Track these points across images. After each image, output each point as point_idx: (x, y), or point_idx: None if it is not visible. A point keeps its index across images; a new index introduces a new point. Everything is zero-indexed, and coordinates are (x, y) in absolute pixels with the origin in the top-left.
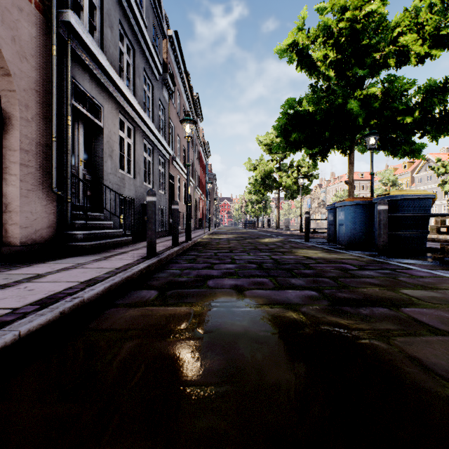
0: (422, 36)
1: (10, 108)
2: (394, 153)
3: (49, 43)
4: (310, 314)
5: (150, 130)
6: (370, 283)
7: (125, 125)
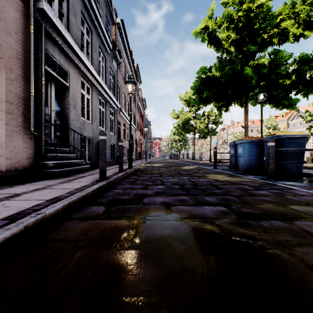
0: (298, 22)
1: None
2: (277, 106)
3: (28, 24)
4: (223, 226)
5: (103, 89)
6: (266, 200)
7: (85, 85)
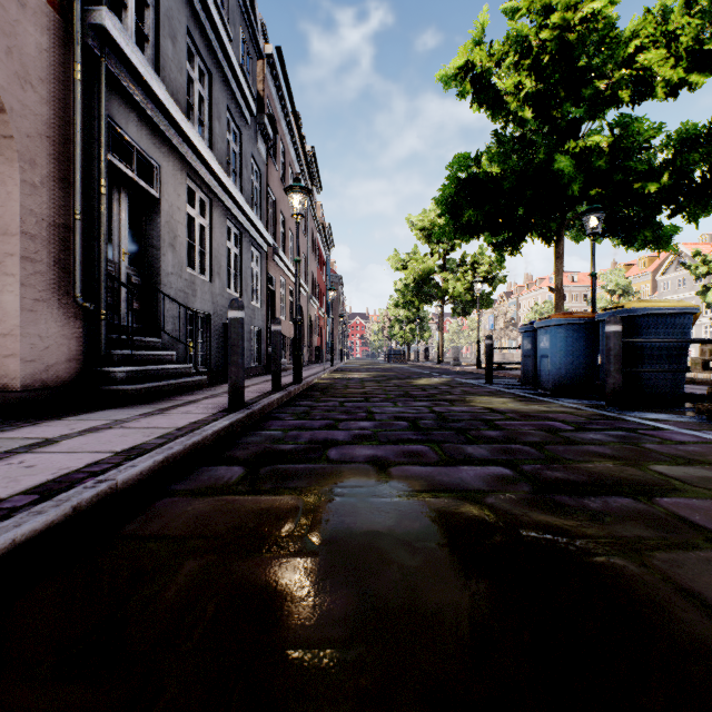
0: (675, 53)
1: (5, 165)
2: (628, 243)
3: (70, 60)
4: (501, 509)
5: (237, 205)
6: (598, 454)
7: (197, 196)
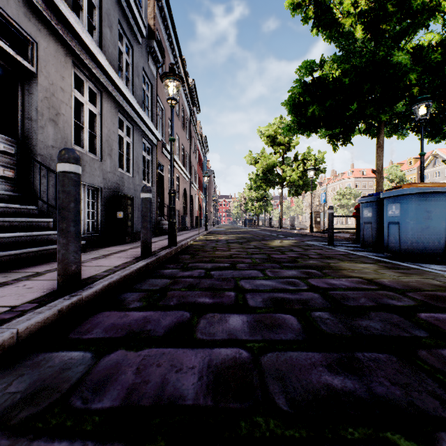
0: None
1: None
2: (432, 135)
3: None
4: None
5: (127, 102)
6: None
7: (86, 85)
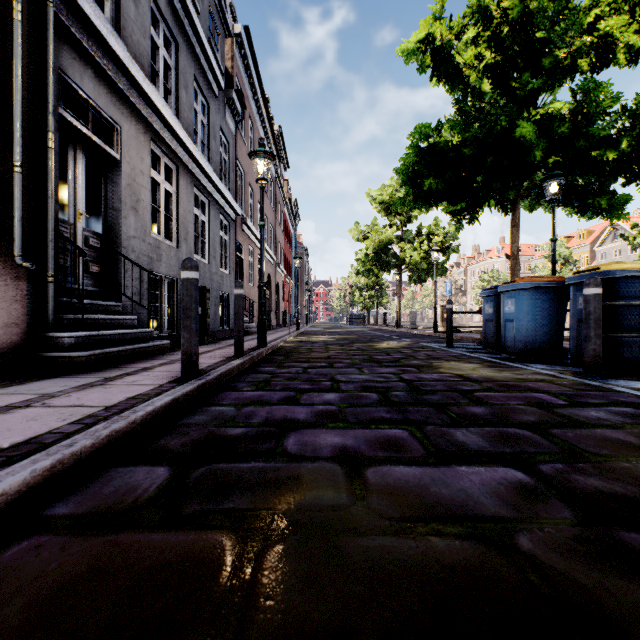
0: (639, 17)
1: None
2: (581, 211)
3: None
4: (552, 567)
5: (204, 174)
6: (623, 443)
7: (162, 161)
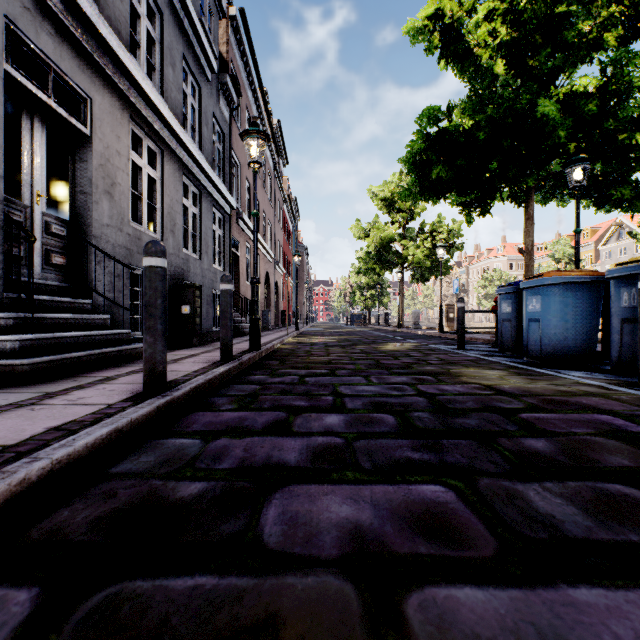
0: None
1: None
2: (600, 203)
3: None
4: None
5: (194, 161)
6: None
7: (144, 143)
